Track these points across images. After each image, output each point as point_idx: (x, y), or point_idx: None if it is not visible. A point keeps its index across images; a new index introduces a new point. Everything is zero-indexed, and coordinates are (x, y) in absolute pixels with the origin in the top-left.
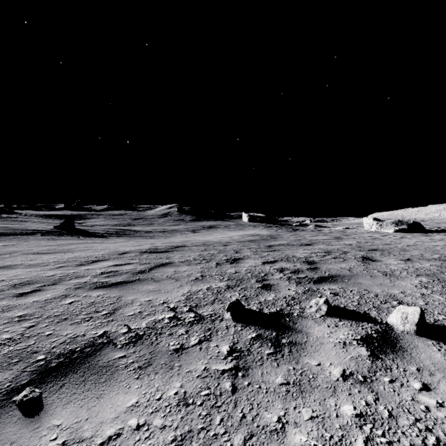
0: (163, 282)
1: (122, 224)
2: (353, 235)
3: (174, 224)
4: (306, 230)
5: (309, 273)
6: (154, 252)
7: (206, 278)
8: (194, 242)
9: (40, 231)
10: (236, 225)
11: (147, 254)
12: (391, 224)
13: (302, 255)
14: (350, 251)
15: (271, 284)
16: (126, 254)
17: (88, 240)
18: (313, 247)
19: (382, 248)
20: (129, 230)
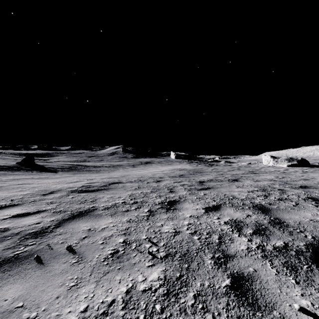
0: (51, 268)
1: (79, 160)
2: (262, 170)
3: (119, 160)
4: (220, 165)
5: (282, 235)
6: (84, 191)
7: (130, 251)
8: (131, 177)
9: (1, 167)
10: (166, 161)
11: (75, 193)
12: (284, 161)
13: (242, 195)
14: (285, 189)
15: (246, 276)
16: (51, 195)
17: (36, 175)
18: (243, 184)
19: (309, 184)
20: (81, 165)
